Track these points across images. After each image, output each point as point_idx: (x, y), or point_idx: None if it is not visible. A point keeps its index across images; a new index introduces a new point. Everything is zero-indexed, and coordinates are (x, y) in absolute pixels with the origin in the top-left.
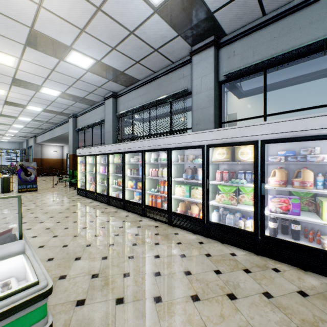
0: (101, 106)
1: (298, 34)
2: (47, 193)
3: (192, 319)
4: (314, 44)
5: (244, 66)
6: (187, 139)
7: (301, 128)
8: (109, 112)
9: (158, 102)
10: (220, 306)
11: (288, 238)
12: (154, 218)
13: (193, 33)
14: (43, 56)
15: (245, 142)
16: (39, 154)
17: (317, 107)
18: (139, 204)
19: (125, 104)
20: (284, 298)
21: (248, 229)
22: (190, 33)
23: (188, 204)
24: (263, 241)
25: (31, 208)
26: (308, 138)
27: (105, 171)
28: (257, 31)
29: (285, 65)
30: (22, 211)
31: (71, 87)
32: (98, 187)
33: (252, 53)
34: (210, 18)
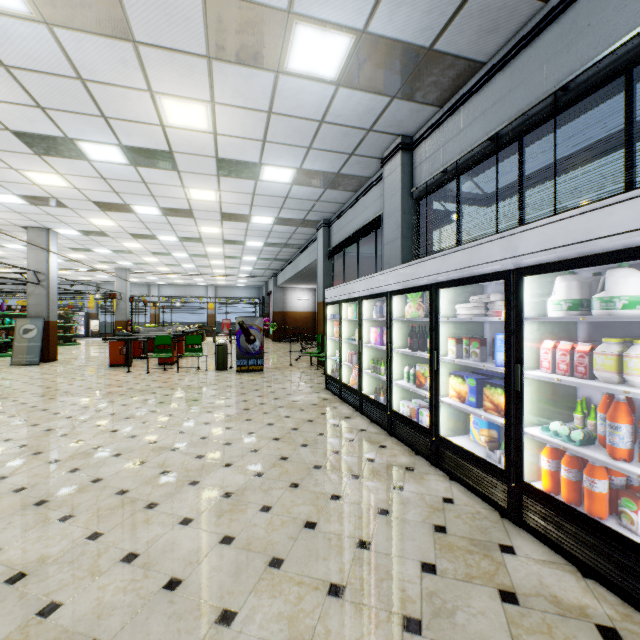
0: (375, 184)
1: None
2: (276, 378)
3: None
4: None
5: None
6: None
7: None
8: (393, 191)
9: (559, 100)
10: None
11: None
12: (571, 556)
13: None
14: (245, 78)
15: None
16: (280, 304)
17: None
18: (495, 468)
19: (435, 158)
20: None
21: None
22: None
23: None
24: None
25: (234, 414)
26: None
27: (381, 340)
28: None
29: None
30: (216, 418)
31: (310, 150)
32: (365, 380)
33: None
34: None
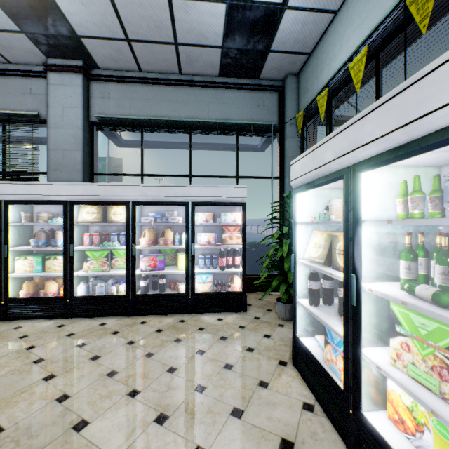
0: None
1: (169, 107)
2: None
3: (45, 394)
4: (179, 122)
5: (121, 115)
6: (38, 191)
7: (163, 194)
8: None
9: None
10: (82, 370)
11: (157, 292)
12: None
13: (49, 43)
14: None
15: (117, 202)
16: None
17: (182, 176)
18: None
19: None
20: (144, 339)
21: (122, 294)
22: (45, 41)
23: (40, 283)
24: (135, 301)
25: None
26: (169, 203)
27: None
28: (134, 84)
29: (160, 129)
30: None
31: None
32: None
33: (129, 105)
34: (76, 40)
